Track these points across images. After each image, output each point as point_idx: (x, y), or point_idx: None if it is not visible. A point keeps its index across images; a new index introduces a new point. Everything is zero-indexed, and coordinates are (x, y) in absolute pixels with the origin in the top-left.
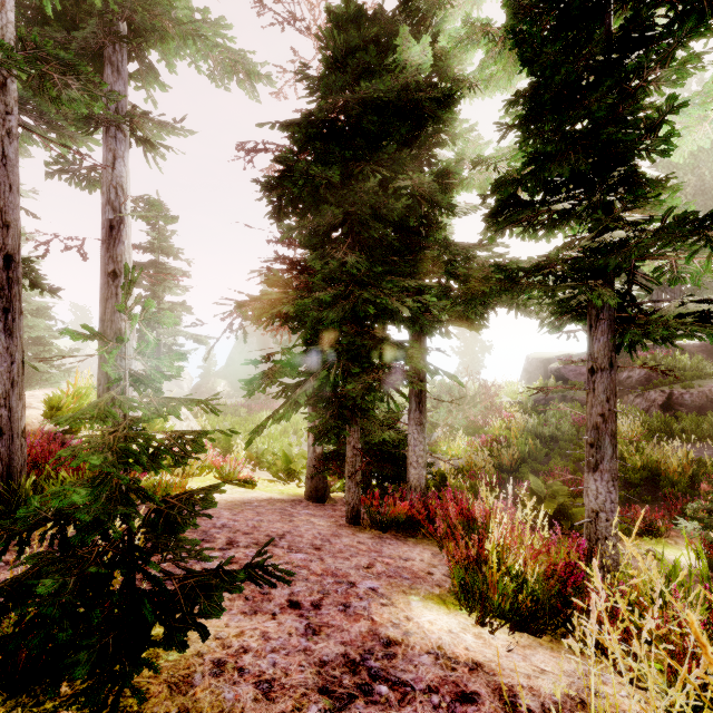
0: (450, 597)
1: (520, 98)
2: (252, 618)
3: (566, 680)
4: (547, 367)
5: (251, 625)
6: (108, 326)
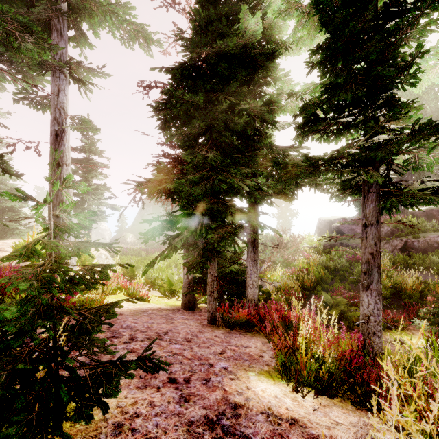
0: (275, 373)
1: (320, 49)
2: (143, 391)
3: (353, 429)
4: (331, 225)
5: (142, 396)
6: (54, 199)
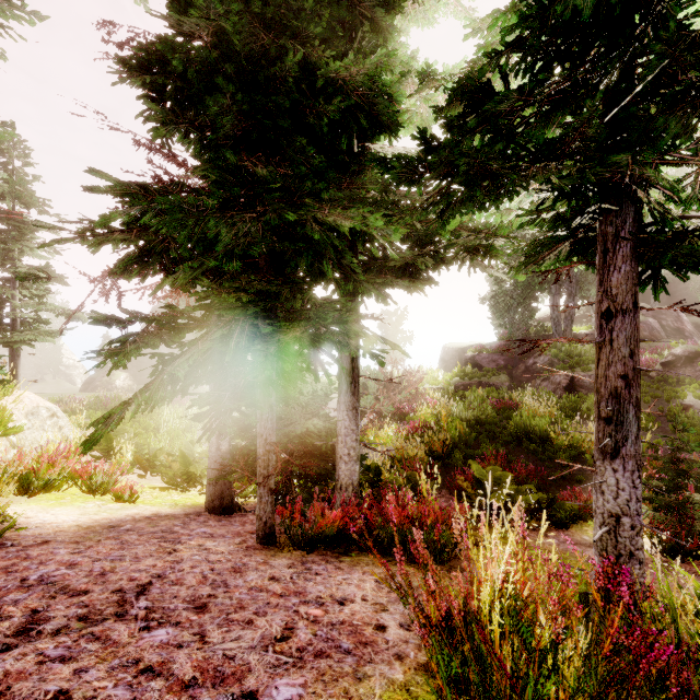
0: (423, 688)
1: None
2: None
3: None
4: (462, 355)
5: None
6: None
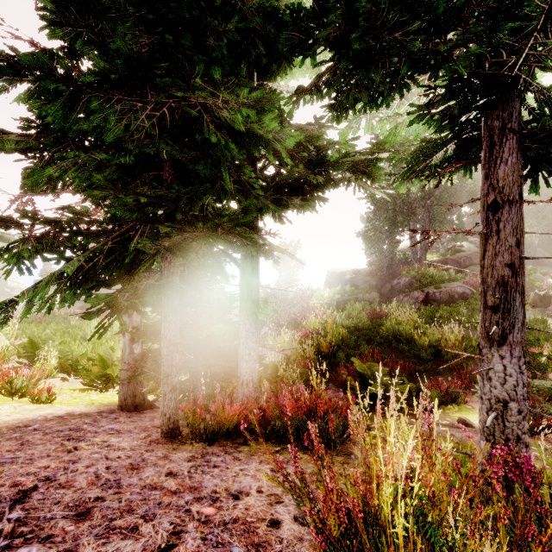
0: None
1: None
2: None
3: None
4: (342, 278)
5: None
6: None
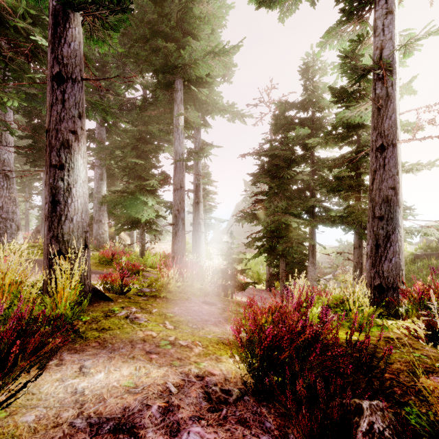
0: None
1: (326, 167)
2: None
3: None
4: None
5: None
6: (196, 221)
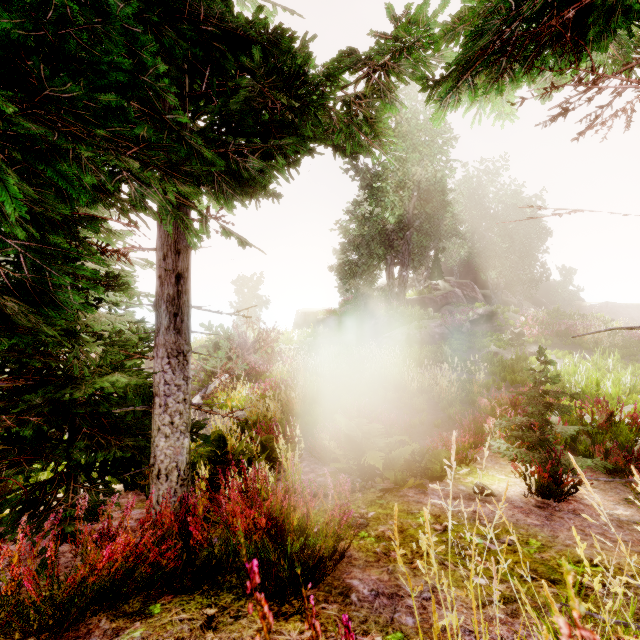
0: None
1: None
2: None
3: None
4: (314, 319)
5: None
6: None
